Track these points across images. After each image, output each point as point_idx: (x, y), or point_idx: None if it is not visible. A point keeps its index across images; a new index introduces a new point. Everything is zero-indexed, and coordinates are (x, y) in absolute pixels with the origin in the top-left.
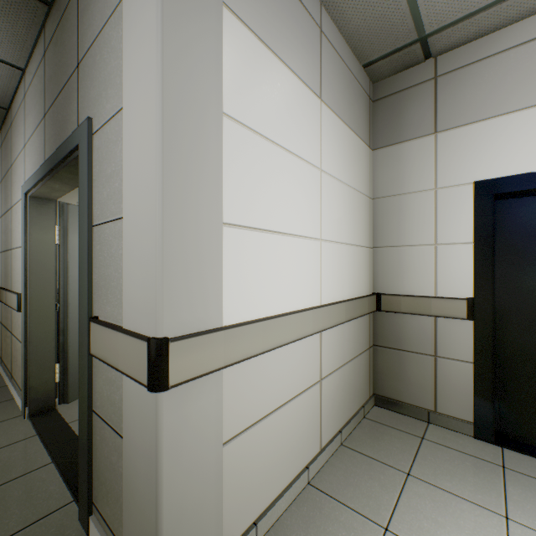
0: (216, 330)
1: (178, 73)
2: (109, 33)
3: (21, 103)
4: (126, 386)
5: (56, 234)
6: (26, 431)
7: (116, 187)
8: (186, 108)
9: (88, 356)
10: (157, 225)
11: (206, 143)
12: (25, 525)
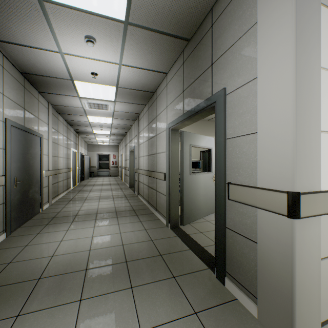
0: (319, 192)
1: (301, 53)
2: (240, 44)
3: (163, 88)
4: (260, 215)
5: (179, 146)
6: (172, 233)
7: (247, 118)
8: (304, 70)
9: (224, 200)
10: (292, 134)
11: (313, 87)
12: (193, 271)
